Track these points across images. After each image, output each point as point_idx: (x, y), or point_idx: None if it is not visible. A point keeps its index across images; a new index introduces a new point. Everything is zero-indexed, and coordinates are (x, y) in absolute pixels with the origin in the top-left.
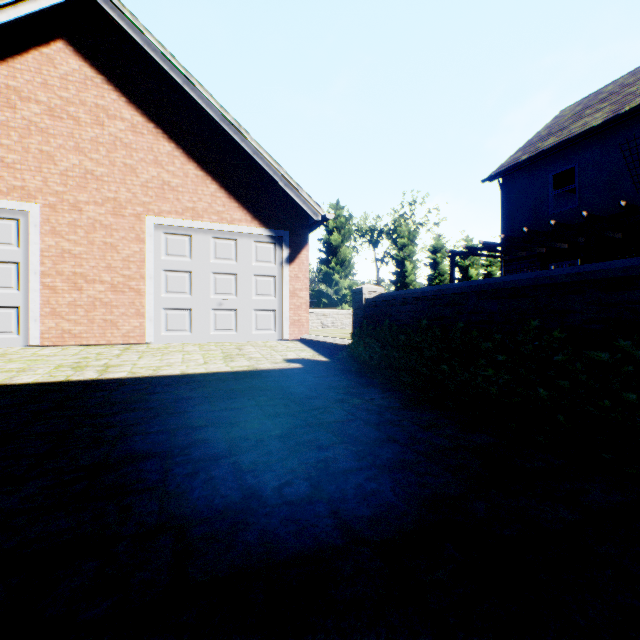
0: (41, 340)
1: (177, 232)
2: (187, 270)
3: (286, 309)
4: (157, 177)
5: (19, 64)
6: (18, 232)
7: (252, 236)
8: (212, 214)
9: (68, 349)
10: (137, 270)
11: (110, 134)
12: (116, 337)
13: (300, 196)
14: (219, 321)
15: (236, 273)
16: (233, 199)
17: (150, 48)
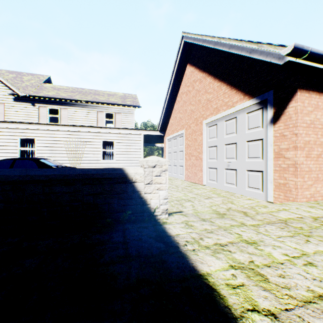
0: (185, 178)
1: (212, 124)
2: (215, 145)
3: (270, 171)
4: (205, 99)
5: (182, 83)
6: (183, 140)
7: (245, 110)
8: (223, 106)
9: (183, 182)
10: (201, 149)
11: (195, 90)
12: (196, 180)
13: (263, 51)
14: (227, 177)
15: (236, 142)
16: (233, 88)
17: (194, 41)
